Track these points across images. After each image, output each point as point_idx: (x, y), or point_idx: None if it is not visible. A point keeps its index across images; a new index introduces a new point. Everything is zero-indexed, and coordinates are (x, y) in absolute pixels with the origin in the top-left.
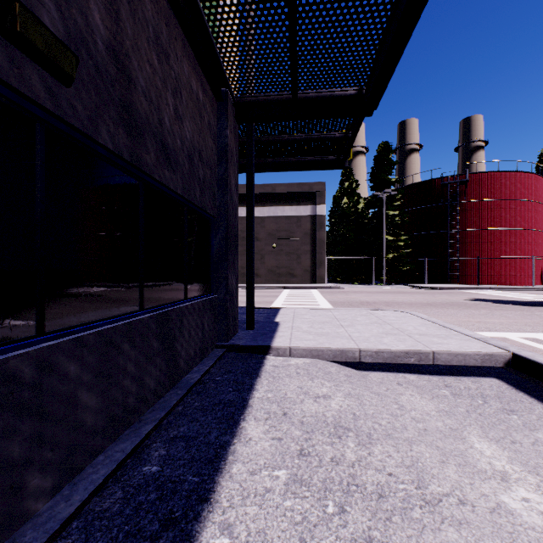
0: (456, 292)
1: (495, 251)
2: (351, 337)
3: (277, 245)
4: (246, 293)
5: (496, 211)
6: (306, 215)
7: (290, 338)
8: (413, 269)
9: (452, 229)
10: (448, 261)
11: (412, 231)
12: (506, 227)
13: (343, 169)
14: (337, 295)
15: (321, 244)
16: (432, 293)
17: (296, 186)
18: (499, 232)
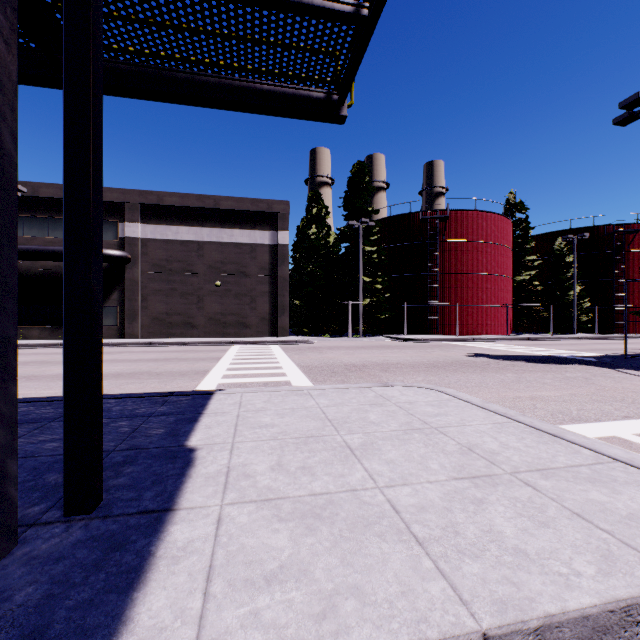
0: (444, 345)
1: (473, 298)
2: (403, 517)
3: (223, 283)
4: (65, 396)
5: (474, 254)
6: (264, 244)
7: (208, 577)
8: (391, 317)
9: (432, 272)
10: (428, 308)
11: (390, 272)
12: (483, 272)
13: (336, 122)
14: (308, 354)
15: (284, 284)
16: (422, 348)
17: (250, 202)
18: (476, 277)
